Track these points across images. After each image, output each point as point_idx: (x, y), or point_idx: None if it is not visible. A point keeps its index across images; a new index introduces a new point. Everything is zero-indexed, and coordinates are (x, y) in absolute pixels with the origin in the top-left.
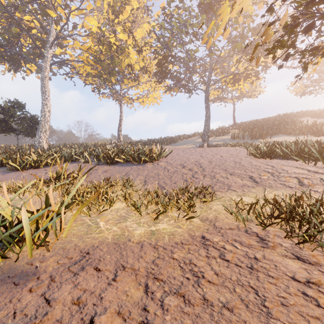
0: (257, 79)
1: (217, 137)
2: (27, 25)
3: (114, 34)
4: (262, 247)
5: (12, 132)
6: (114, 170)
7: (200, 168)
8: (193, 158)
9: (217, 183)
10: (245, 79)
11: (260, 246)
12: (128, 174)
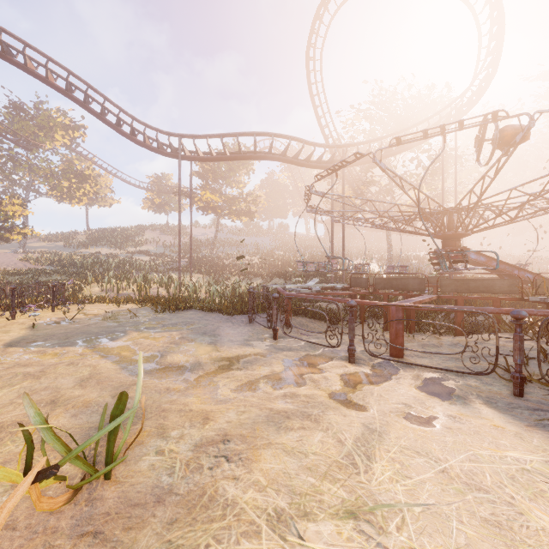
0: (81, 201)
1: (57, 243)
2: None
3: None
4: None
5: None
6: None
7: None
8: None
9: None
10: (70, 199)
11: None
12: None
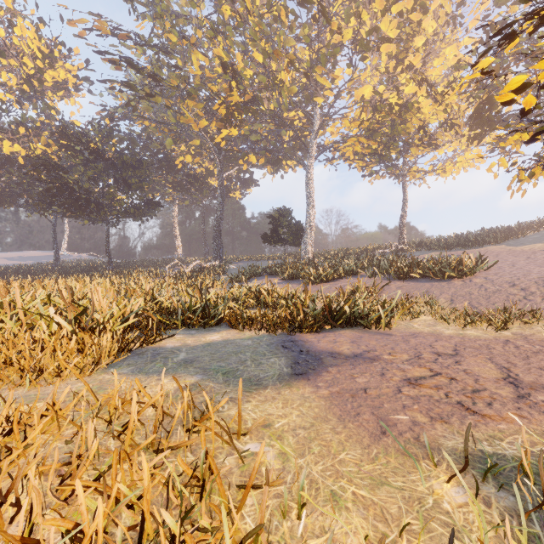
0: None
1: None
2: (290, 119)
3: (396, 92)
4: None
5: (282, 242)
6: (409, 287)
7: (541, 288)
8: (539, 272)
9: None
10: None
11: None
12: (428, 292)
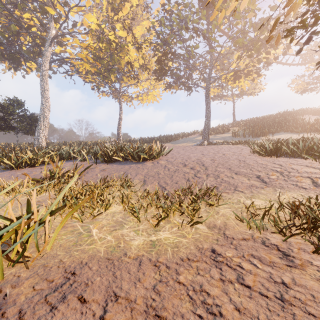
0: (258, 76)
1: (217, 135)
2: (26, 23)
3: (113, 31)
4: (288, 266)
5: (11, 130)
6: (112, 169)
7: (202, 166)
8: (194, 156)
9: (222, 183)
10: (246, 76)
11: (286, 264)
12: (126, 173)
